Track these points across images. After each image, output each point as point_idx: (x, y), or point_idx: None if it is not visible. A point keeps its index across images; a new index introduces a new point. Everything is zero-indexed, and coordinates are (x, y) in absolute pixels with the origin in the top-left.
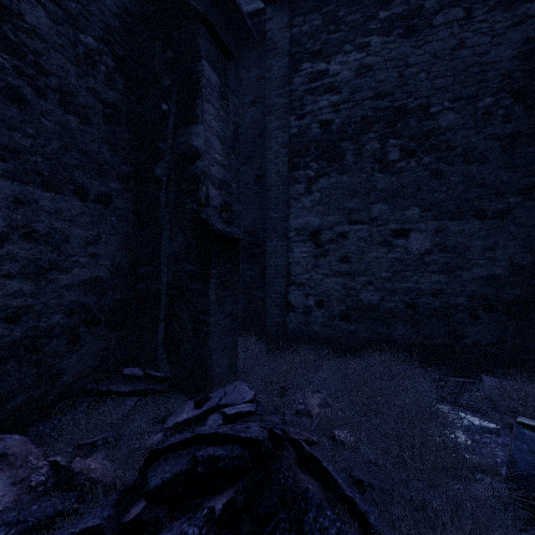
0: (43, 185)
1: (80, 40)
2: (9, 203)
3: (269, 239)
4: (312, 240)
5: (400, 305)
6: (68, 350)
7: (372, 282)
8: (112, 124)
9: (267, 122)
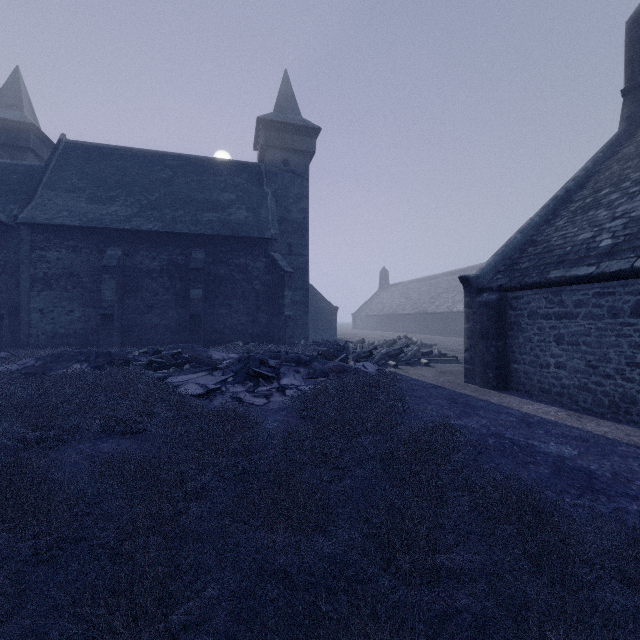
0: None
1: None
2: None
3: (21, 311)
4: (40, 312)
5: (72, 333)
6: None
7: (63, 326)
8: None
9: (21, 268)
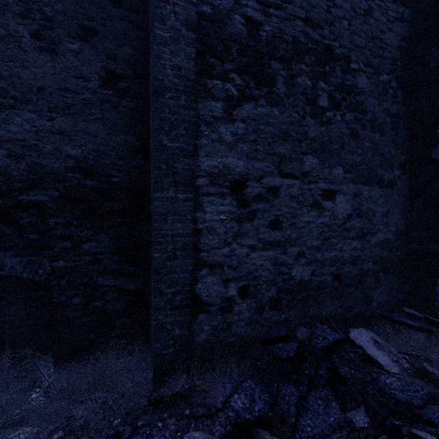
0: (364, 183)
1: (379, 81)
2: (352, 196)
3: None
4: None
5: None
6: (374, 286)
7: None
8: (395, 128)
9: None
